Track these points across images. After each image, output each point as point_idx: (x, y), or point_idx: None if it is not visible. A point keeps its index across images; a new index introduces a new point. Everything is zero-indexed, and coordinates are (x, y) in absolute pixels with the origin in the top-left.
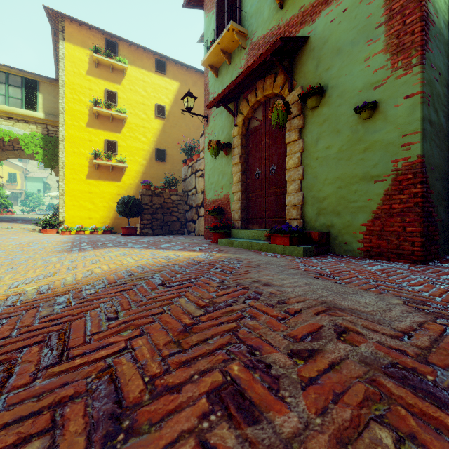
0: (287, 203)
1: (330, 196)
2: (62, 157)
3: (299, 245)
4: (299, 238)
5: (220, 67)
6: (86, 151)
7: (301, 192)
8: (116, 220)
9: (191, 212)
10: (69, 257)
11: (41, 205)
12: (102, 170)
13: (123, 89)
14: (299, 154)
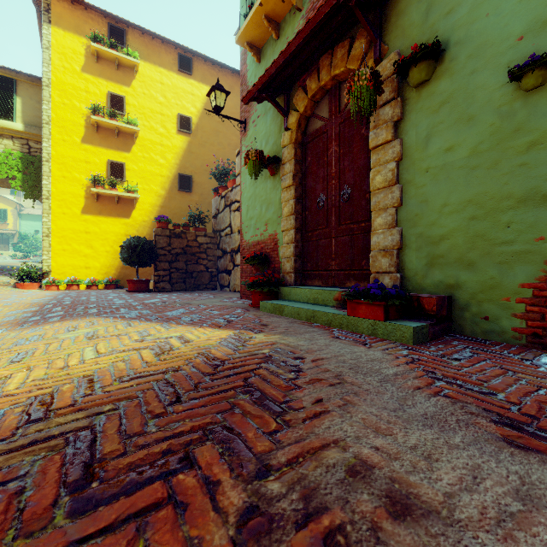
0: (371, 247)
1: (453, 233)
2: (47, 184)
3: (399, 319)
4: (399, 306)
5: (264, 47)
6: (82, 175)
7: (397, 228)
8: (124, 270)
9: (225, 260)
10: None
11: (39, 249)
12: (103, 202)
13: (133, 93)
14: (393, 165)
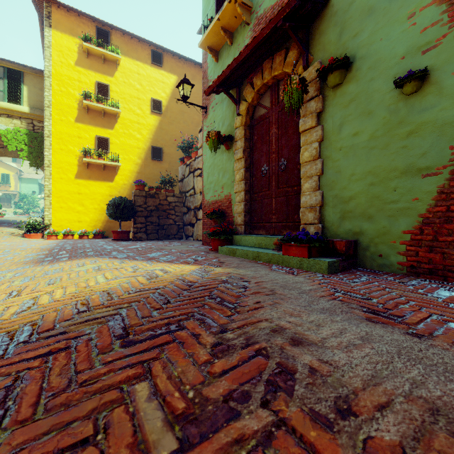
0: (301, 205)
1: (358, 195)
2: (48, 155)
3: (319, 257)
4: (319, 248)
5: (220, 50)
6: (75, 148)
7: (319, 191)
8: (108, 223)
9: (189, 215)
10: (30, 272)
11: (36, 207)
12: (92, 169)
13: (115, 82)
14: (317, 144)
